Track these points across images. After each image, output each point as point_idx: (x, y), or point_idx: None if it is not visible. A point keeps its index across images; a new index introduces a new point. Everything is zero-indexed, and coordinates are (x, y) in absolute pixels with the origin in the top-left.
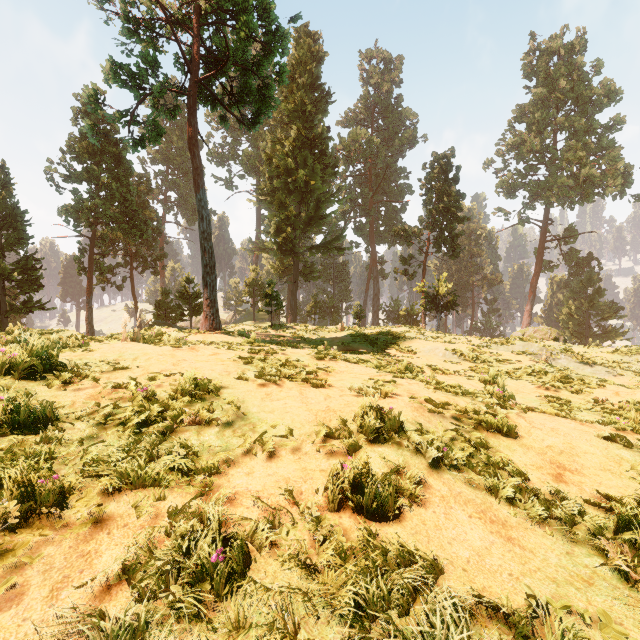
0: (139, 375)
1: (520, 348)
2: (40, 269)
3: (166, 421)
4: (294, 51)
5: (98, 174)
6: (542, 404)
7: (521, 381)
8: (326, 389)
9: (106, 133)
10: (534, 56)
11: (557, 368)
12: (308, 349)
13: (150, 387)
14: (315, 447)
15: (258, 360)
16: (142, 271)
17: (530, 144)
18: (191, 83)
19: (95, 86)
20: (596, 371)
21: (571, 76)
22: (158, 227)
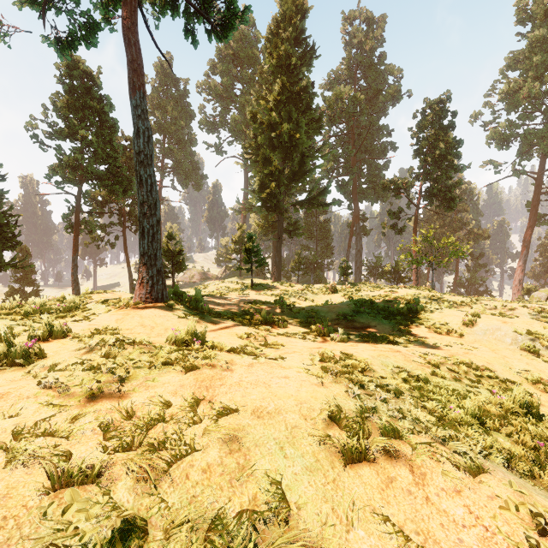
0: None
1: None
2: (12, 225)
3: None
4: (278, 6)
5: (79, 129)
6: None
7: None
8: None
9: (88, 88)
10: None
11: None
12: (296, 327)
13: None
14: None
15: None
16: (136, 230)
17: (527, 90)
18: None
19: None
20: None
21: None
22: None
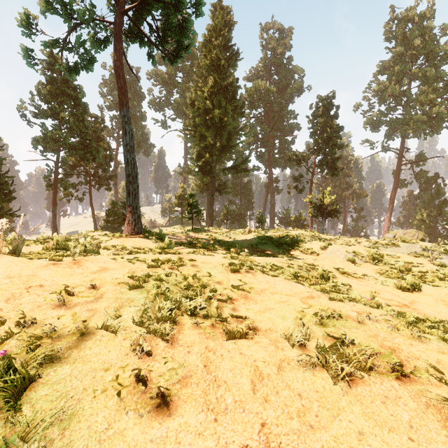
0: None
1: (404, 249)
2: (10, 184)
3: None
4: (211, 20)
5: (59, 111)
6: None
7: (439, 288)
8: (249, 341)
9: (66, 80)
10: (393, 24)
11: None
12: (221, 251)
13: None
14: None
15: (154, 280)
16: (99, 188)
17: (391, 90)
18: (117, 13)
19: (27, 11)
20: None
21: (423, 37)
22: (110, 155)
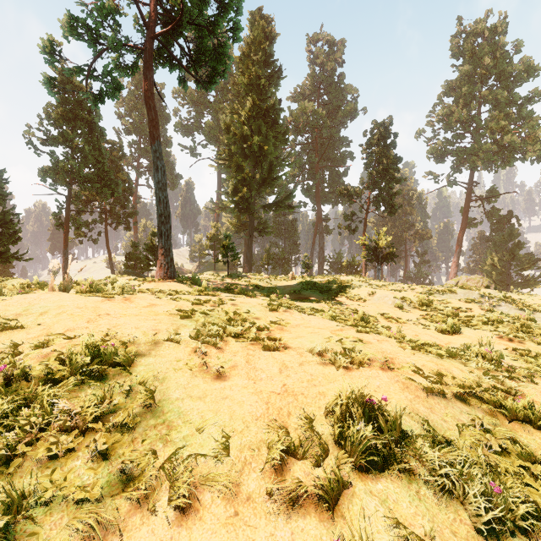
0: (32, 337)
1: (461, 296)
2: (17, 223)
3: (10, 431)
4: (249, 32)
5: (72, 138)
6: (514, 358)
7: (479, 331)
8: (281, 352)
9: (80, 101)
10: (461, 38)
11: (512, 317)
12: (261, 297)
13: (21, 361)
14: (265, 480)
15: (200, 313)
16: (116, 227)
17: (458, 115)
18: (147, 38)
19: (51, 38)
20: (537, 318)
21: (494, 55)
22: (130, 188)
